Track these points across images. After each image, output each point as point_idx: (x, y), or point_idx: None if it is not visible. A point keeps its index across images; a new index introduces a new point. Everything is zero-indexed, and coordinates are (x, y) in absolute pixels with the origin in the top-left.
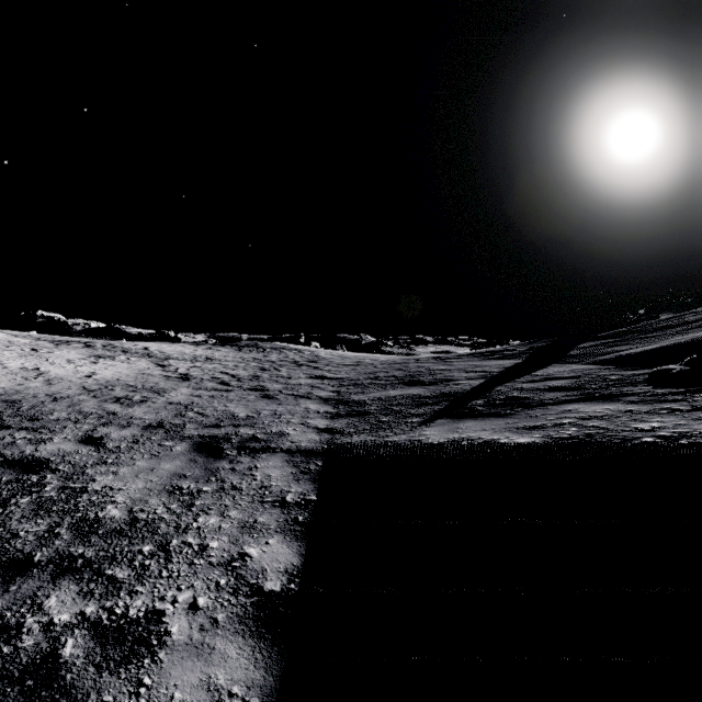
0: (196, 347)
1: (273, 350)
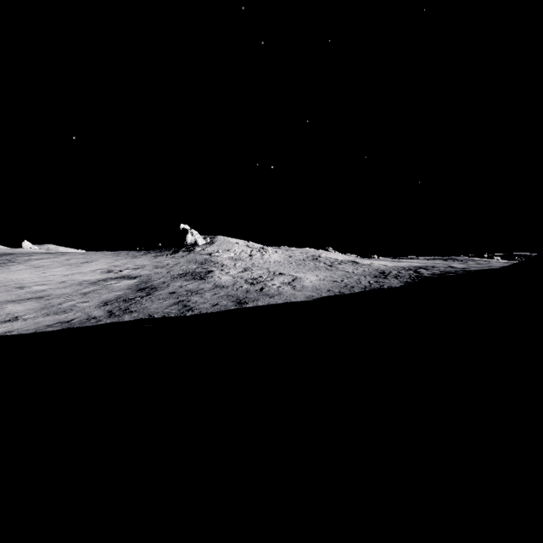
0: (420, 260)
1: (467, 260)
